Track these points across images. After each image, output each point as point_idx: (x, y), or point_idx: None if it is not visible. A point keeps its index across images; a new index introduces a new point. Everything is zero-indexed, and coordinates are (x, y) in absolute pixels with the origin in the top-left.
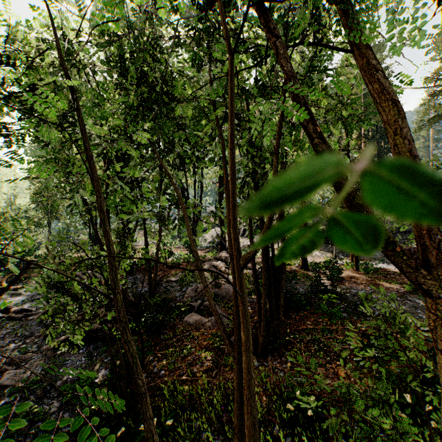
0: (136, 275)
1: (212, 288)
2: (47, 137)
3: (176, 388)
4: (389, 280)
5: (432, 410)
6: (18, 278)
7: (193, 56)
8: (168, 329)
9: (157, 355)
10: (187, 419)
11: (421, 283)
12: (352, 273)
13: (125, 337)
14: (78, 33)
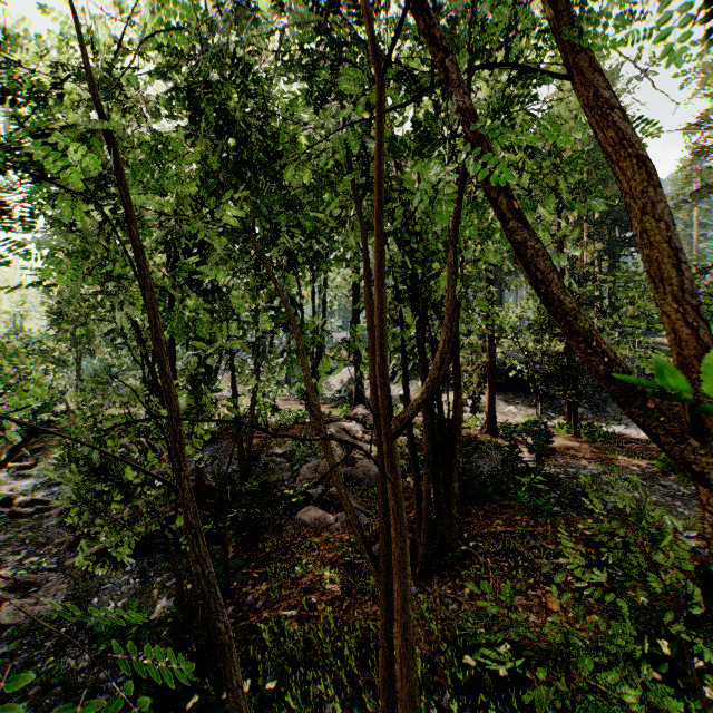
0: (218, 445)
1: (342, 465)
2: (69, 217)
3: (283, 629)
4: (628, 452)
5: (702, 666)
6: (13, 454)
7: (309, 85)
8: (270, 533)
9: (251, 575)
10: (301, 681)
11: (693, 462)
12: (569, 441)
13: (196, 551)
14: (119, 45)
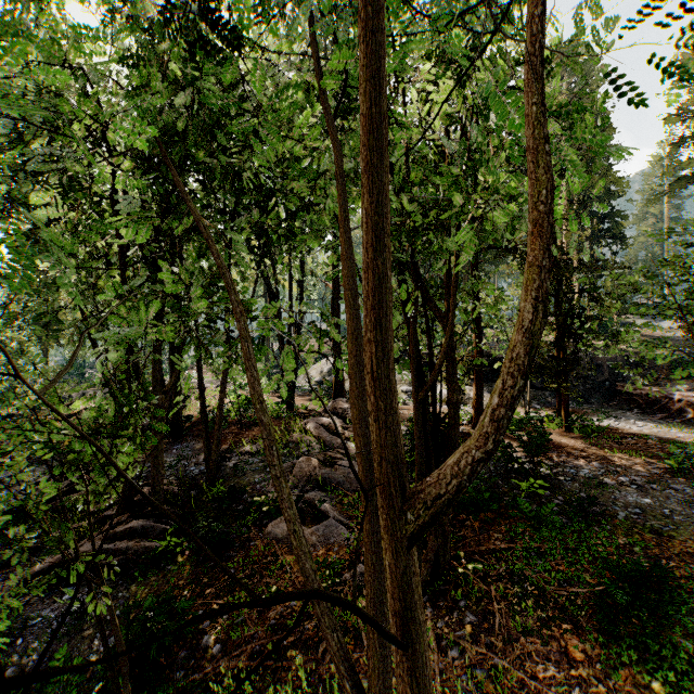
0: (187, 442)
1: (319, 467)
2: None
3: (243, 685)
4: (627, 449)
5: None
6: None
7: None
8: (236, 549)
9: (211, 606)
10: None
11: None
12: (561, 436)
13: None
14: None
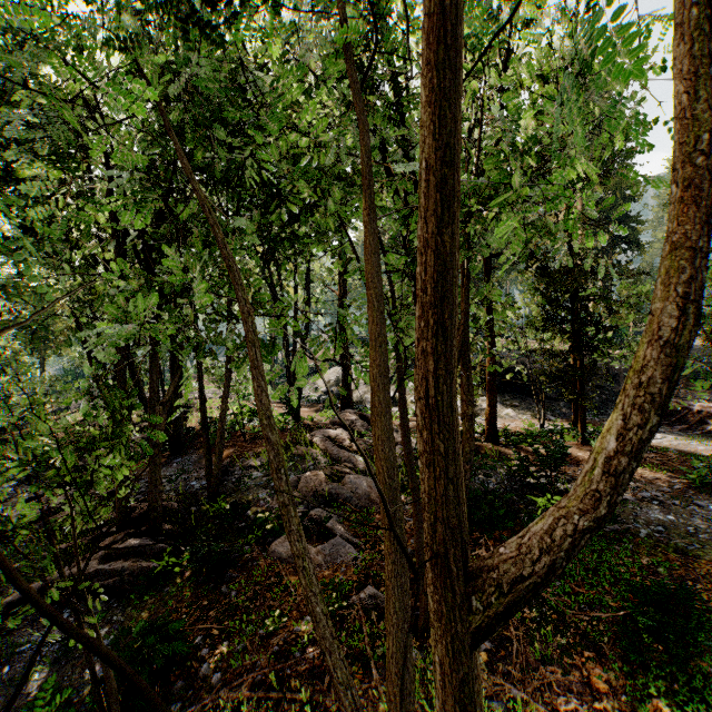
0: (188, 456)
1: (326, 482)
2: None
3: None
4: (647, 462)
5: None
6: None
7: None
8: (237, 570)
9: (210, 631)
10: None
11: None
12: (578, 449)
13: None
14: None
